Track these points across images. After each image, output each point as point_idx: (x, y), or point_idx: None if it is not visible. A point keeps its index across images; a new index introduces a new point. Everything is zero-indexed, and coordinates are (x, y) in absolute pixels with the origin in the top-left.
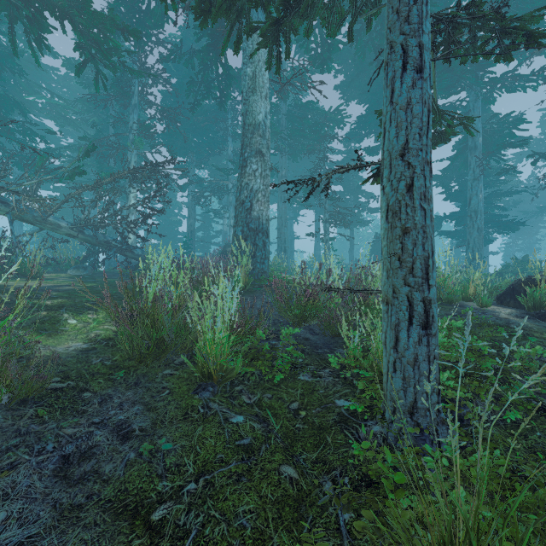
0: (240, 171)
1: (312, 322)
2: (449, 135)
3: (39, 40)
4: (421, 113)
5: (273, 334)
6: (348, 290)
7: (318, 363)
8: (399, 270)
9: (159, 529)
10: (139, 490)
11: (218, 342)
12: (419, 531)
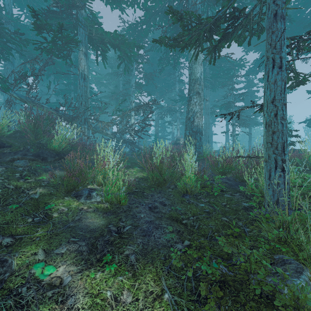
0: (188, 103)
1: (229, 175)
2: (304, 81)
3: (104, 56)
4: (281, 85)
5: (211, 178)
6: (248, 157)
7: (233, 191)
8: (271, 148)
9: (185, 224)
10: (176, 216)
11: (190, 178)
12: (274, 230)
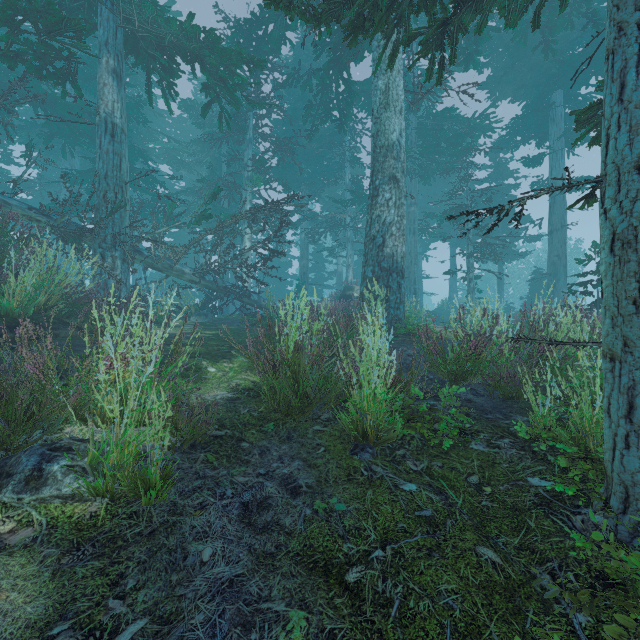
0: (370, 202)
1: (473, 380)
2: None
3: (169, 87)
4: None
5: (431, 393)
6: (547, 342)
7: (492, 431)
8: (635, 317)
9: (356, 591)
10: (325, 549)
11: (375, 398)
12: None
